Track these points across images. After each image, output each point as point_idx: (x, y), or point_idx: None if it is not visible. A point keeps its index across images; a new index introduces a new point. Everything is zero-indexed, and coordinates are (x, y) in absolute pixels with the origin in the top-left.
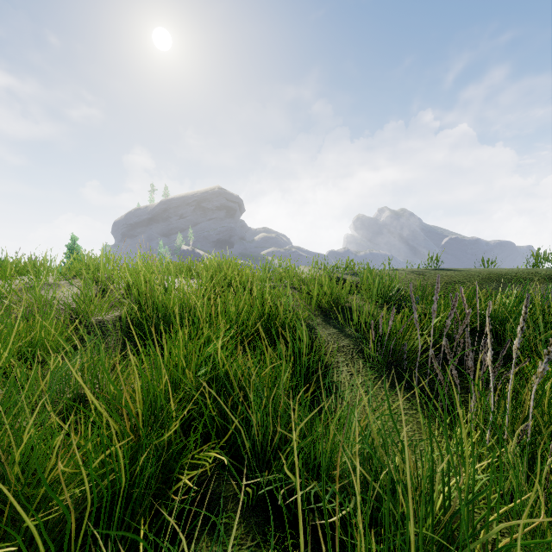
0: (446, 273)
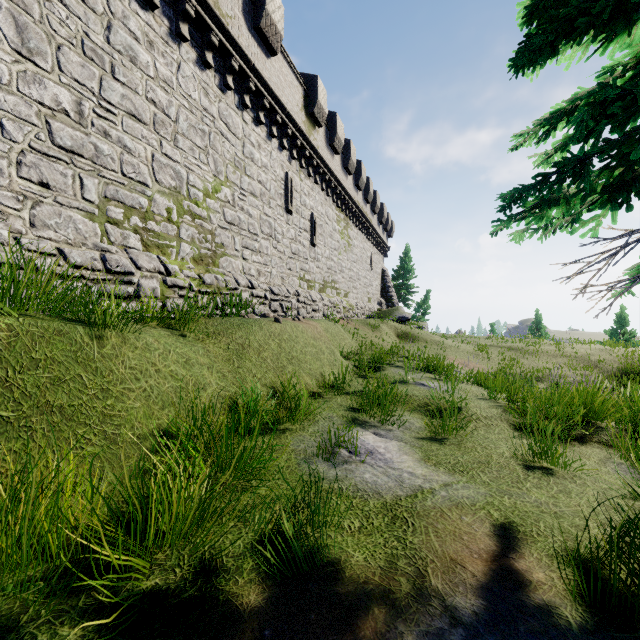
0: None
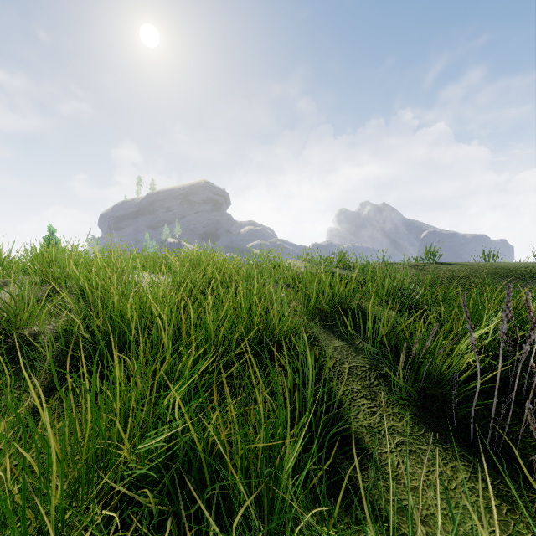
0: (447, 268)
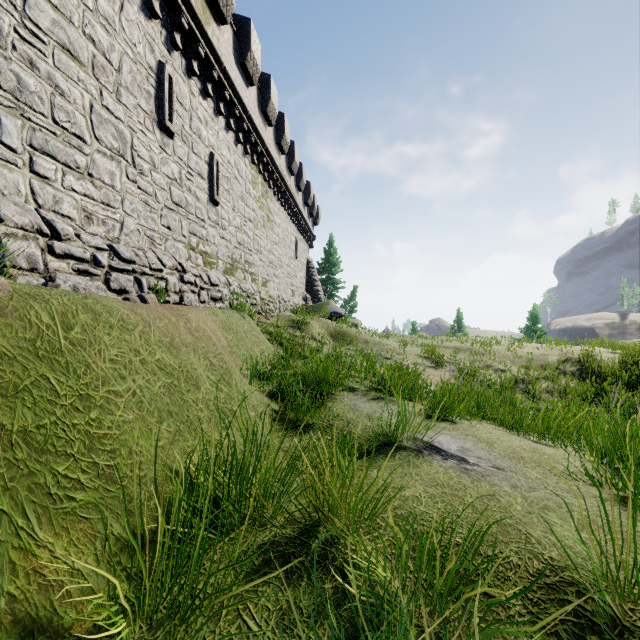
0: None
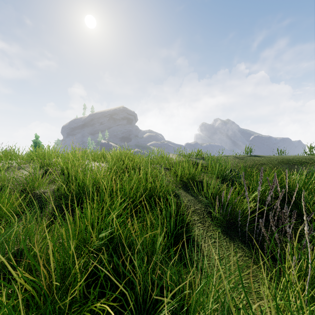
0: (256, 158)
